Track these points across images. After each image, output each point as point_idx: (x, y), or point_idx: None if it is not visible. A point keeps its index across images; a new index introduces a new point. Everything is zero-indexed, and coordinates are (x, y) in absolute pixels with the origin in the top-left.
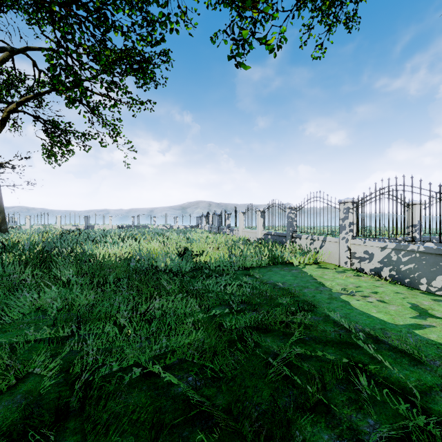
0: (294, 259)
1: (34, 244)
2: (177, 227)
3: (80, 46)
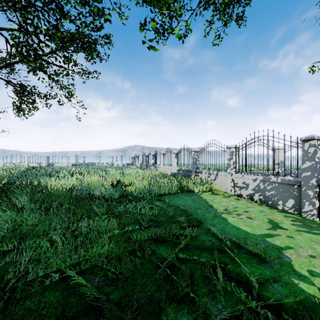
0: (195, 188)
1: (0, 178)
2: (117, 164)
3: (38, 29)
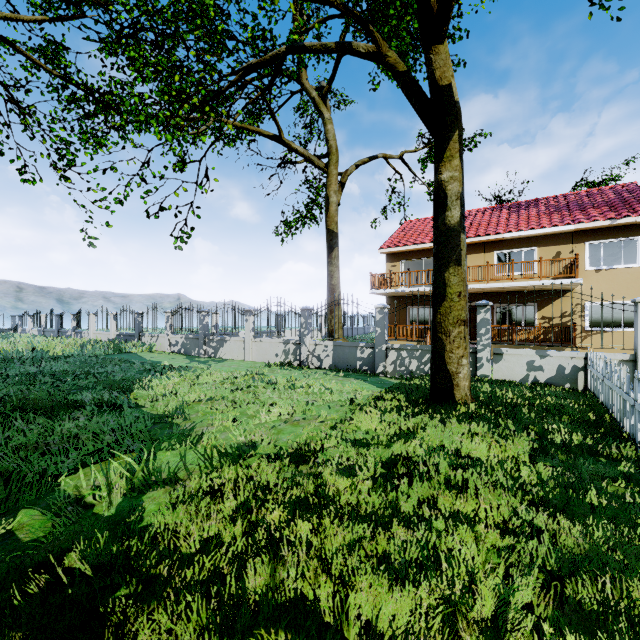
0: (134, 348)
1: None
2: None
3: None
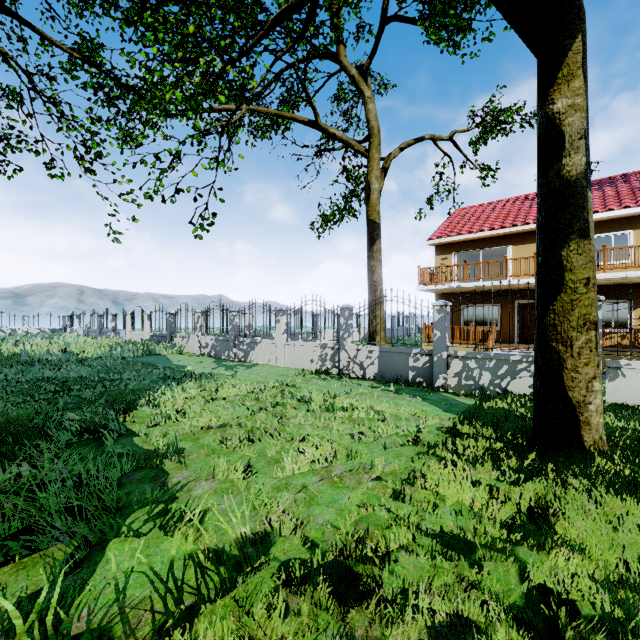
0: (163, 350)
1: None
2: (25, 331)
3: None
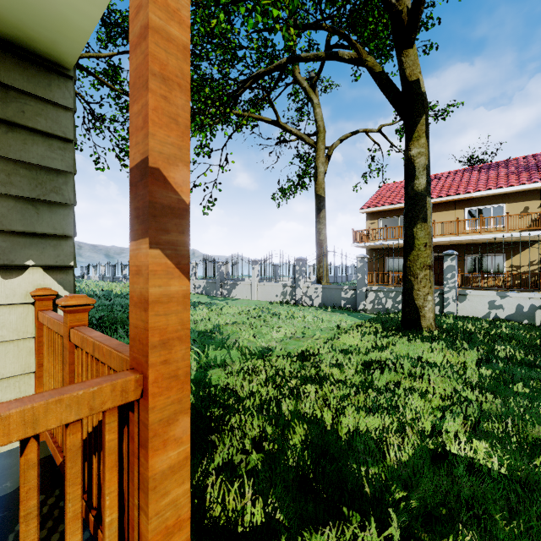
0: None
1: None
2: None
3: None
